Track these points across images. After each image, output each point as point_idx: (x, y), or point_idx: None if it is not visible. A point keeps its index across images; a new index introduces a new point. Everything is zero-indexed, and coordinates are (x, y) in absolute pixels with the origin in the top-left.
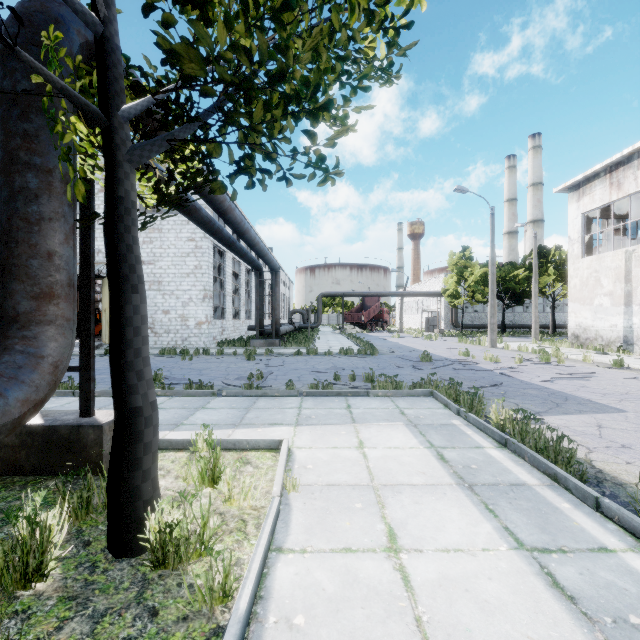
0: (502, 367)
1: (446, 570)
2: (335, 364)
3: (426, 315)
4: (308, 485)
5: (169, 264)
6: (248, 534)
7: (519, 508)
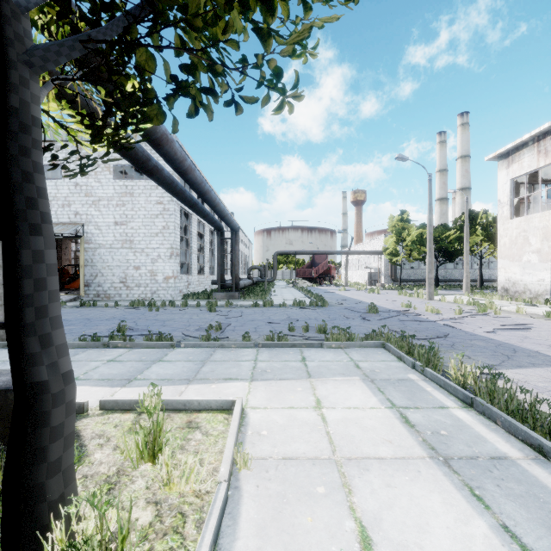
0: (444, 318)
1: None
2: (289, 315)
3: (368, 271)
4: (262, 459)
5: (140, 225)
6: (185, 538)
7: (511, 494)
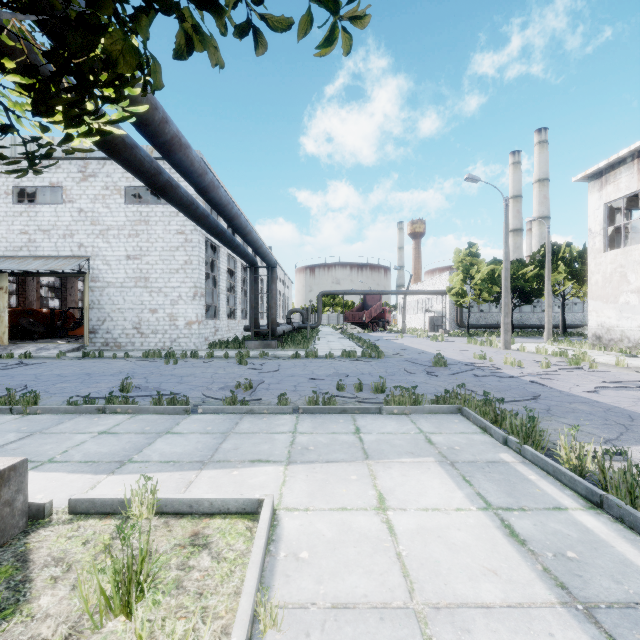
0: (529, 373)
1: None
2: (337, 369)
3: (429, 315)
4: (300, 608)
5: (157, 259)
6: None
7: None
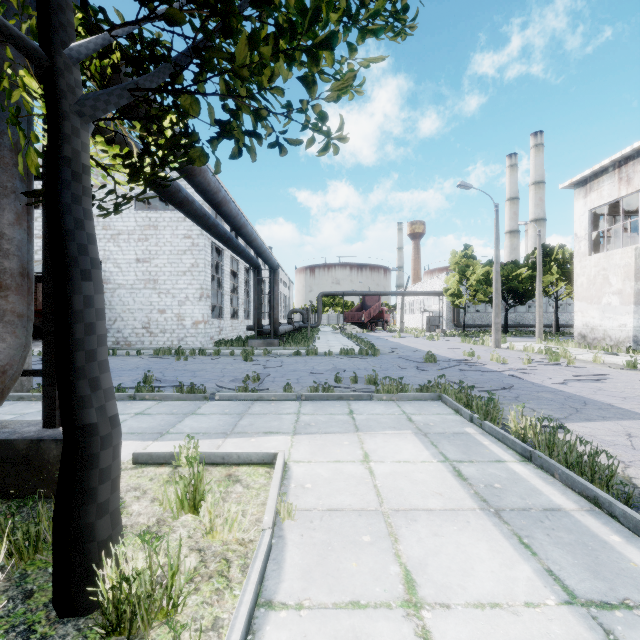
0: (510, 368)
1: (483, 637)
2: (336, 365)
3: (427, 315)
4: (306, 510)
5: (165, 262)
6: (231, 580)
7: (560, 542)
